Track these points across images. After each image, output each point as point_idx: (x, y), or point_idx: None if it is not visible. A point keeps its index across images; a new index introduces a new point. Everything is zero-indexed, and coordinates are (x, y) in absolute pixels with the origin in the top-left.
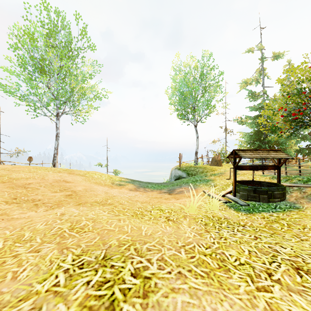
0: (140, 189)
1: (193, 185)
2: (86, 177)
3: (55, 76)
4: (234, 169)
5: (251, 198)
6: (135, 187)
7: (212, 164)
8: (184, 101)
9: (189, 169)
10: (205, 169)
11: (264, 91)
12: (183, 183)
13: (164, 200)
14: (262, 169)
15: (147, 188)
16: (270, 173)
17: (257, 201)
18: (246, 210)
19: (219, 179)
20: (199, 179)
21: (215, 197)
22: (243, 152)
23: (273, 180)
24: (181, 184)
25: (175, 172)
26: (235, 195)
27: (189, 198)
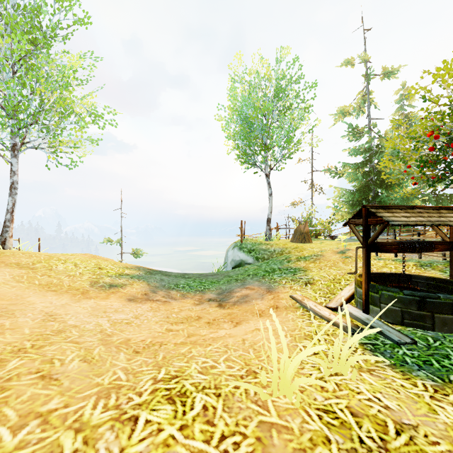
0: (158, 294)
1: (267, 281)
2: (30, 269)
3: (1, 69)
4: (366, 251)
5: (413, 322)
6: (147, 290)
7: (296, 240)
8: (249, 133)
9: (258, 248)
10: (286, 248)
11: (374, 123)
12: (248, 276)
13: (204, 331)
14: (423, 251)
15: (175, 289)
16: (409, 256)
17: (429, 328)
18: (423, 366)
19: (316, 267)
20: (278, 267)
21: (323, 315)
22: (388, 212)
23: (427, 271)
24: (245, 279)
25: (234, 253)
26: (367, 309)
27: (264, 320)
